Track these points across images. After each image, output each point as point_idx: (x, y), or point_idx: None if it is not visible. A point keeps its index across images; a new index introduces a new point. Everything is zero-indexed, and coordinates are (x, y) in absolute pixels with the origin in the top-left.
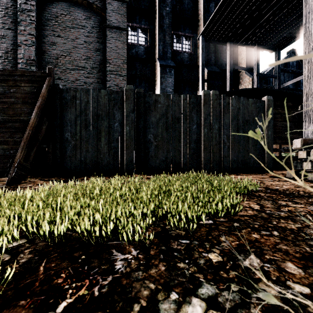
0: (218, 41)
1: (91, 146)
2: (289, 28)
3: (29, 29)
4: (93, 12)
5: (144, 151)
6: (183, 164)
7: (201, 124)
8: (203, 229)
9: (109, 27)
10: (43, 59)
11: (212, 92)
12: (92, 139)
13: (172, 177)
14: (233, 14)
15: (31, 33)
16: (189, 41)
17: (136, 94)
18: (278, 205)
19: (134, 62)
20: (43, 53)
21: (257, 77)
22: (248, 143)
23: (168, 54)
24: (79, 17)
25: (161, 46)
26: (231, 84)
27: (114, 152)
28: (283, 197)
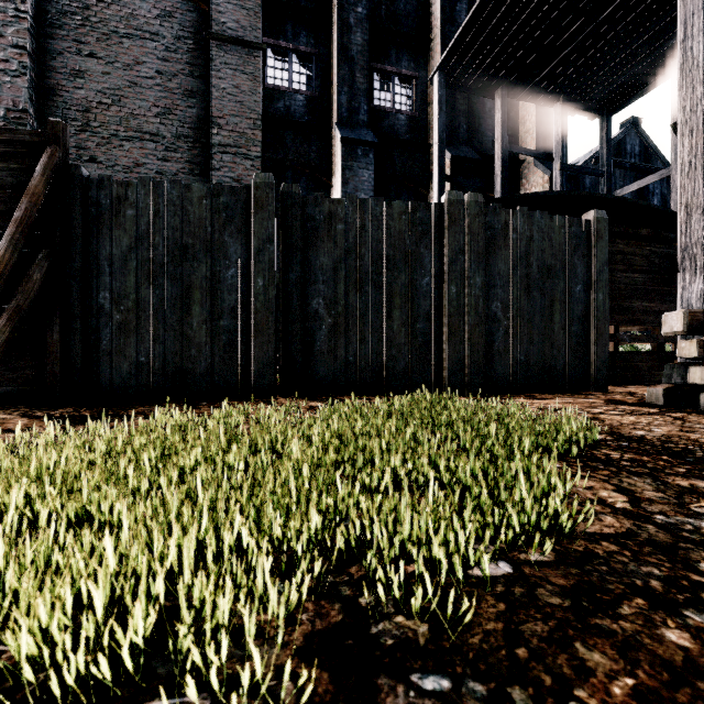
0: (476, 89)
1: (165, 328)
2: (633, 64)
3: (14, 33)
4: (178, 1)
5: (302, 339)
6: (399, 372)
7: (441, 274)
8: (487, 608)
9: (219, 39)
10: (52, 110)
11: (468, 197)
12: (169, 308)
13: (373, 408)
14: (511, 25)
15: (19, 42)
16: (408, 87)
17: (283, 196)
18: (674, 491)
19: (282, 132)
20: (51, 96)
21: (562, 173)
22: (551, 320)
23: (361, 114)
24: (145, 12)
25: (345, 95)
26: (505, 187)
27: (225, 343)
28: (673, 463)
